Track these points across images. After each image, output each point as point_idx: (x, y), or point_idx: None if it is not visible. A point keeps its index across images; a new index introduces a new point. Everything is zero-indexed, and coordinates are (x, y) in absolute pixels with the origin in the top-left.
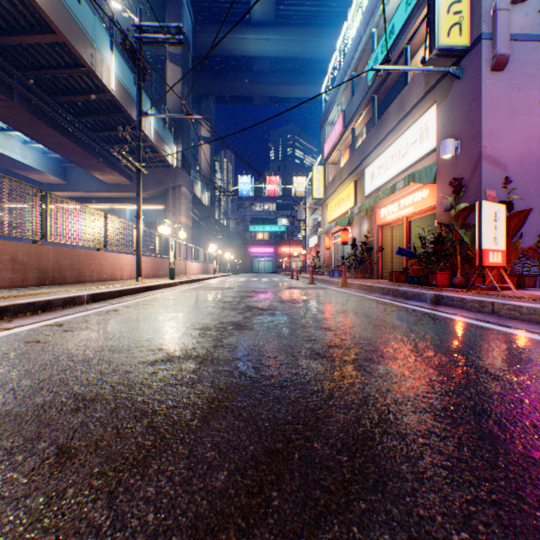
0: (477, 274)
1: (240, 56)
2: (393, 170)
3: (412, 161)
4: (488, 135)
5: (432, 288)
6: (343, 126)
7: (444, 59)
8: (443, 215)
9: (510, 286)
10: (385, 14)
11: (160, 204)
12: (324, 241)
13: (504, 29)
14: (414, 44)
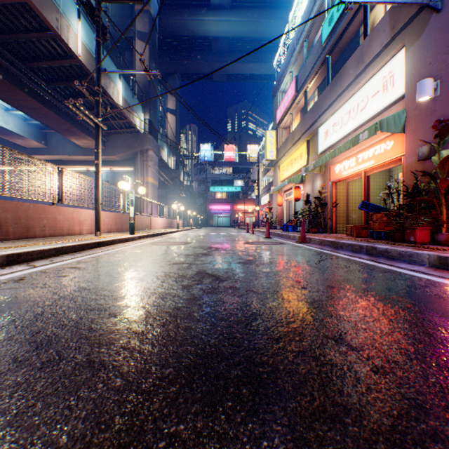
0: None
1: (201, 36)
2: (350, 124)
3: (373, 113)
4: None
5: (417, 247)
6: (296, 90)
7: None
8: (415, 165)
9: None
10: None
11: (130, 166)
12: (276, 198)
13: None
14: None
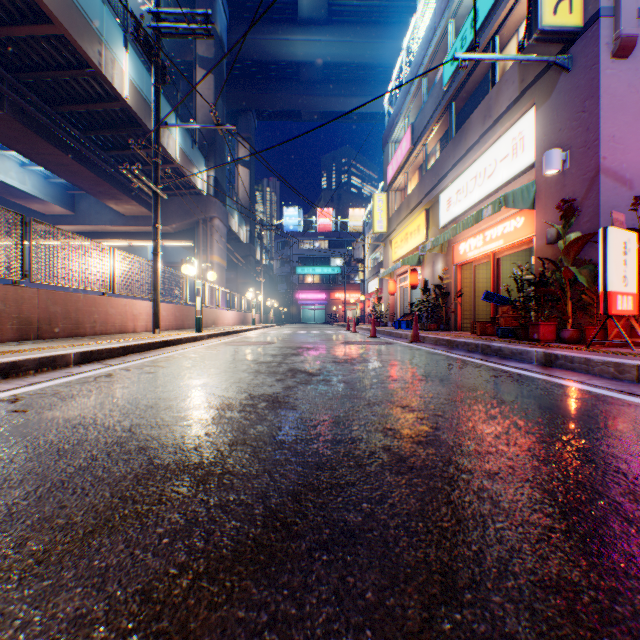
0: (600, 326)
1: (285, 61)
2: (477, 193)
3: (501, 182)
4: (609, 142)
5: (536, 344)
6: (412, 142)
7: (546, 47)
8: (545, 249)
9: None
10: None
11: (188, 240)
12: (387, 285)
13: (631, 2)
14: (504, 33)
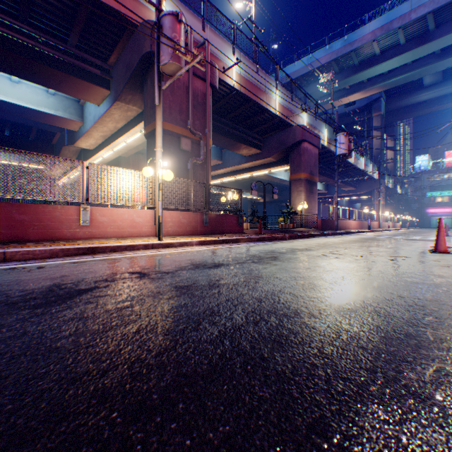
0: None
1: (415, 103)
2: None
3: None
4: None
5: None
6: None
7: None
8: None
9: None
10: None
11: (367, 196)
12: None
13: None
14: None
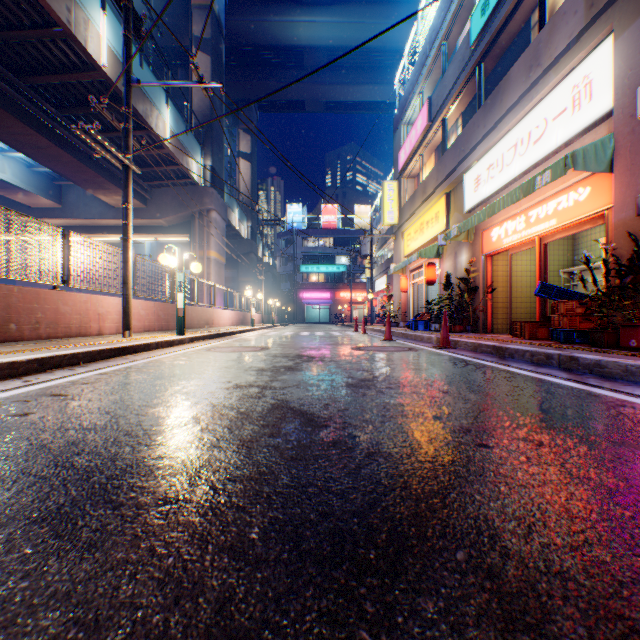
0: None
1: (287, 45)
2: (517, 165)
3: (556, 145)
4: None
5: None
6: (429, 119)
7: None
8: (632, 224)
9: None
10: None
11: (184, 235)
12: (399, 282)
13: None
14: None
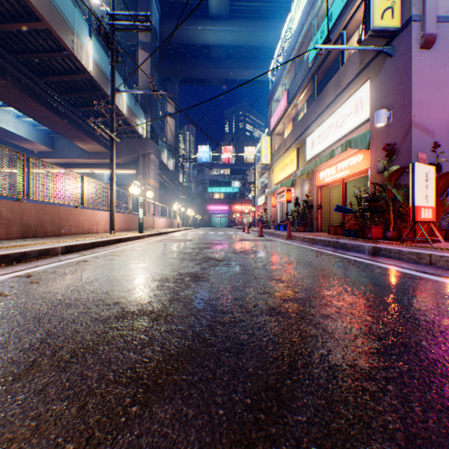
0: (410, 228)
1: (199, 44)
2: (331, 138)
3: (348, 130)
4: (418, 105)
5: (368, 241)
6: (287, 102)
7: (377, 40)
8: (376, 177)
9: (440, 239)
10: (323, 5)
11: (132, 169)
12: (271, 200)
13: (432, 12)
14: (350, 29)
